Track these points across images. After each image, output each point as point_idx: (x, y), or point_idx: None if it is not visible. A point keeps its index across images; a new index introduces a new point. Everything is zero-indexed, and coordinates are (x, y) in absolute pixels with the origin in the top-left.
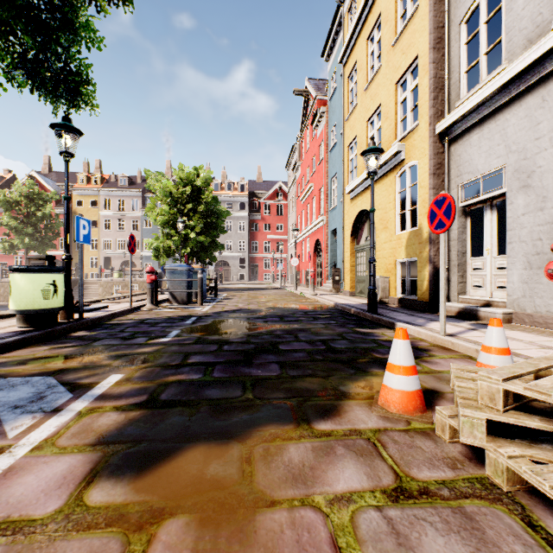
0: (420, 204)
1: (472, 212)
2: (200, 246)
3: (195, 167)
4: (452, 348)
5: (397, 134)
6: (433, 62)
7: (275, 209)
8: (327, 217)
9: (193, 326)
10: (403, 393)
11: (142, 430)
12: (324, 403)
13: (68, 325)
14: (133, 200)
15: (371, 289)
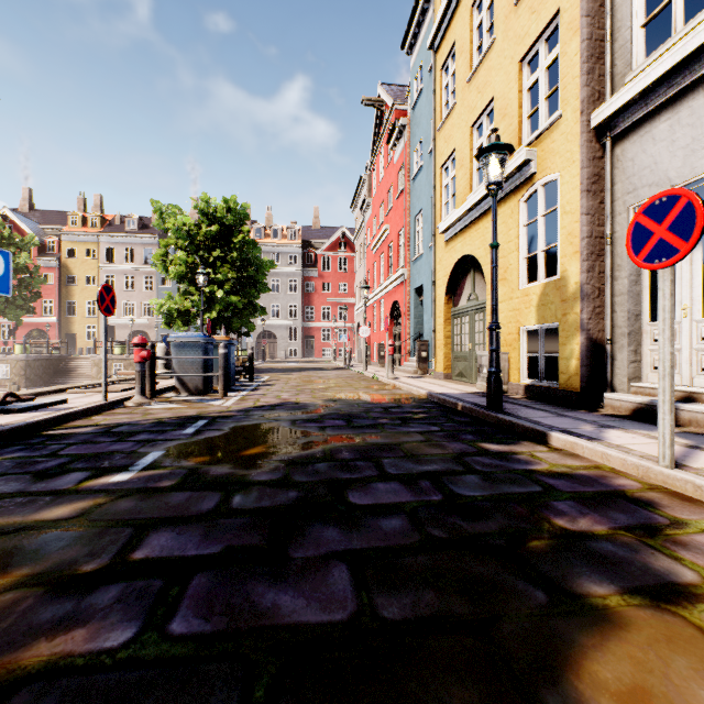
0: (563, 239)
1: None
2: (232, 310)
3: (225, 198)
4: (697, 497)
5: (521, 137)
6: (586, 15)
7: (336, 263)
8: (410, 270)
9: (194, 439)
10: None
11: None
12: None
13: None
14: (146, 250)
15: (494, 373)
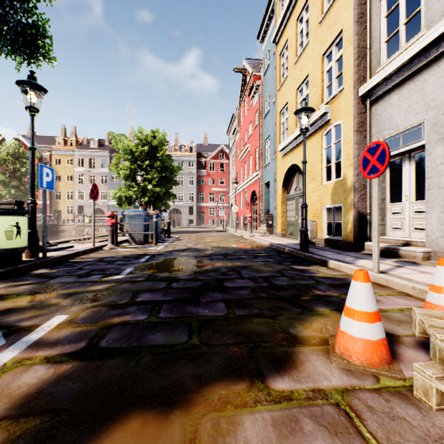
0: (344, 157)
1: (390, 164)
2: (156, 196)
3: (152, 130)
4: (386, 285)
5: (323, 98)
6: (356, 34)
7: (218, 167)
8: (262, 172)
9: (147, 263)
10: (367, 342)
11: (67, 393)
12: (276, 351)
13: (31, 263)
14: (102, 159)
15: (304, 231)
